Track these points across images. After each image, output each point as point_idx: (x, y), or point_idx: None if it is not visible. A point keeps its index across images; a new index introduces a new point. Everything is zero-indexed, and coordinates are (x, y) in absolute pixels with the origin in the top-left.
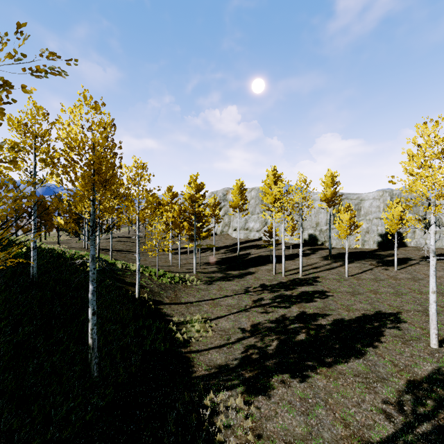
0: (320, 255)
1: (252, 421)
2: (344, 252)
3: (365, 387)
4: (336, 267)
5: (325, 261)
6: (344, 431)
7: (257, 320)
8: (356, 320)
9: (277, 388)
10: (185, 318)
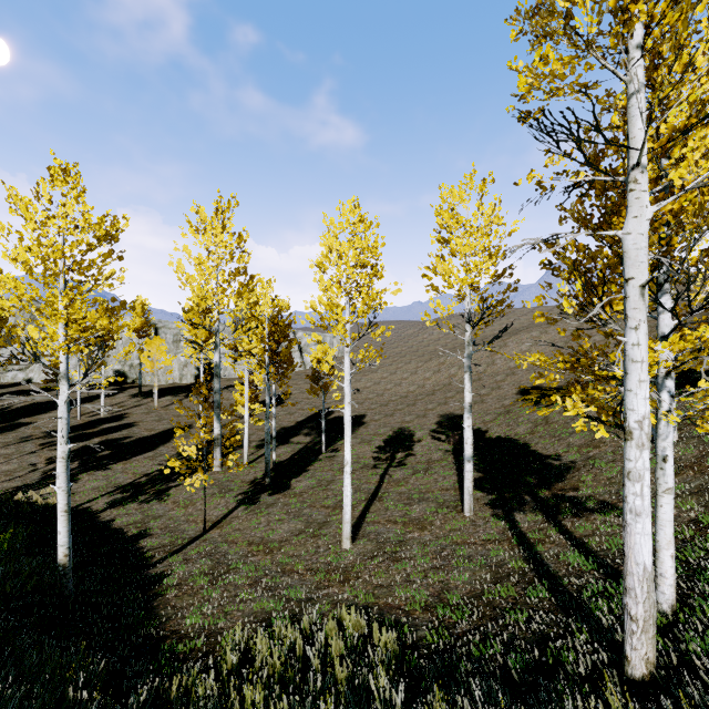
0: (130, 394)
1: None
2: (159, 388)
3: (151, 460)
4: (146, 403)
5: (134, 398)
6: (133, 476)
7: (52, 455)
8: (156, 435)
9: (84, 478)
10: None
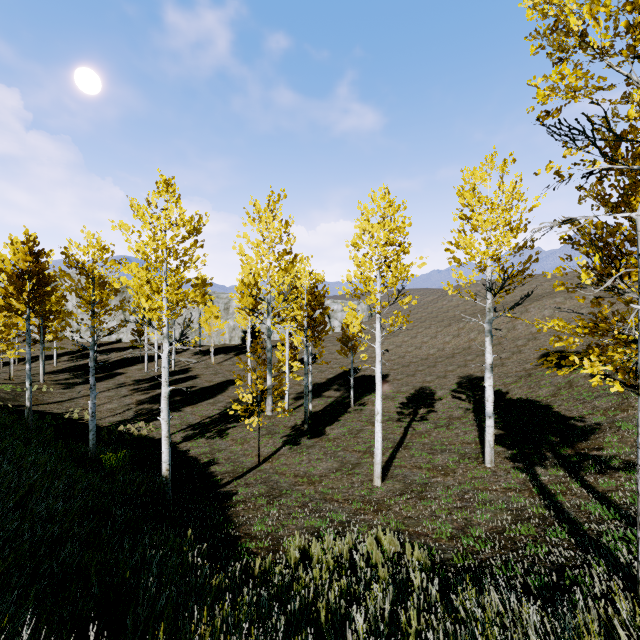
0: (192, 352)
1: (152, 427)
2: (214, 347)
3: (212, 405)
4: (205, 360)
5: (196, 356)
6: (199, 417)
7: (140, 398)
8: (214, 385)
9: None
10: (65, 410)
